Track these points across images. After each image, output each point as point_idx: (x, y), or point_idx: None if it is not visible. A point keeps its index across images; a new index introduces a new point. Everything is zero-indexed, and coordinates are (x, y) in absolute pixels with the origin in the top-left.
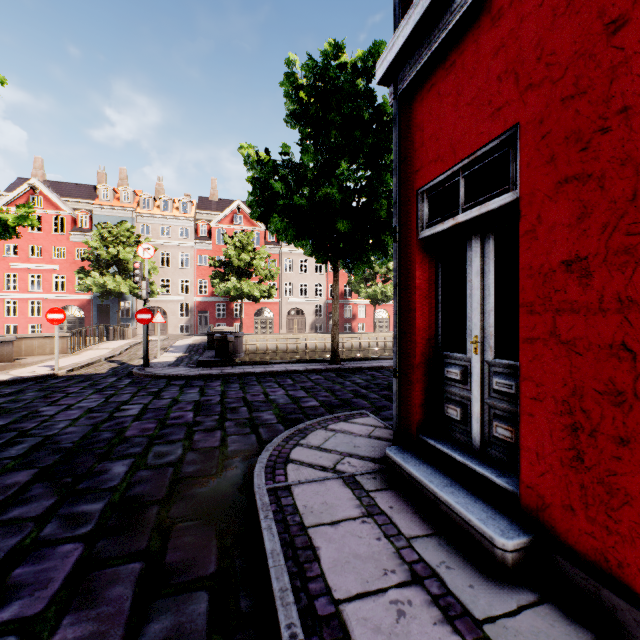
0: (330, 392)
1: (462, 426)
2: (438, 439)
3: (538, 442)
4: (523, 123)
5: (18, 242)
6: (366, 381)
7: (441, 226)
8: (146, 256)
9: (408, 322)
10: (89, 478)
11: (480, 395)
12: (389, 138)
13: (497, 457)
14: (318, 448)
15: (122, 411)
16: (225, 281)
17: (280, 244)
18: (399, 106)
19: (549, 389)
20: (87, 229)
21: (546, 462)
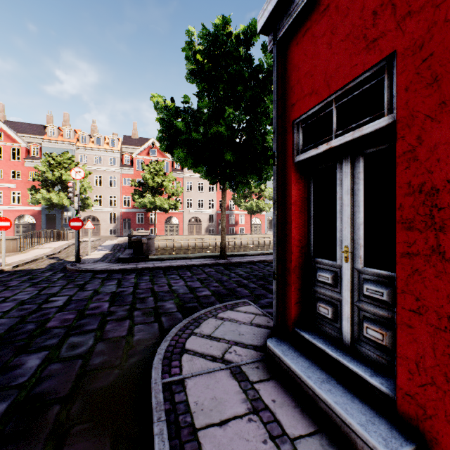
0: (219, 282)
1: (332, 323)
2: (311, 333)
3: (418, 353)
4: (401, 50)
5: None
6: (246, 273)
7: (315, 151)
8: (78, 177)
9: (285, 232)
10: (1, 374)
11: (350, 298)
12: (263, 91)
13: (367, 354)
14: (209, 337)
15: (49, 303)
16: (143, 197)
17: (183, 171)
18: (277, 51)
19: (431, 304)
20: (38, 157)
21: (428, 374)
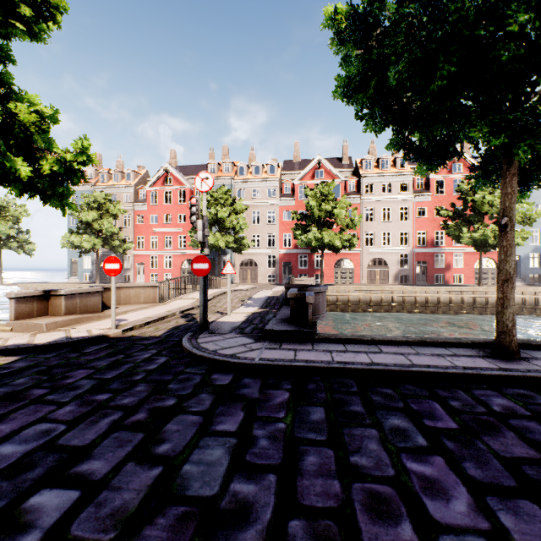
0: None
1: None
2: None
3: None
4: None
5: (158, 213)
6: None
7: None
8: (204, 188)
9: None
10: None
11: None
12: None
13: None
14: None
15: None
16: (306, 233)
17: (360, 193)
18: None
19: None
20: None
21: None
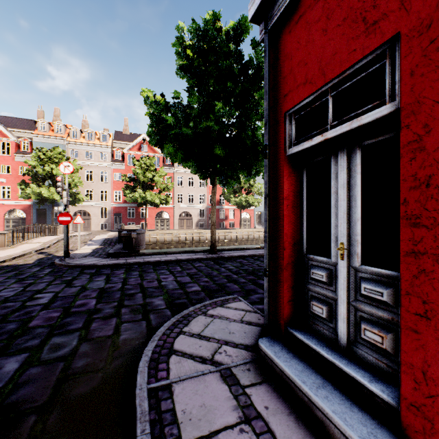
0: (209, 278)
1: (327, 322)
2: (304, 333)
3: (425, 361)
4: (405, 31)
5: None
6: (236, 267)
7: (309, 143)
8: (66, 172)
9: (277, 228)
10: None
11: (346, 298)
12: (253, 87)
13: (364, 357)
14: (198, 336)
15: (34, 300)
16: (134, 192)
17: (174, 166)
18: (269, 40)
19: None
20: (28, 152)
21: (437, 385)
